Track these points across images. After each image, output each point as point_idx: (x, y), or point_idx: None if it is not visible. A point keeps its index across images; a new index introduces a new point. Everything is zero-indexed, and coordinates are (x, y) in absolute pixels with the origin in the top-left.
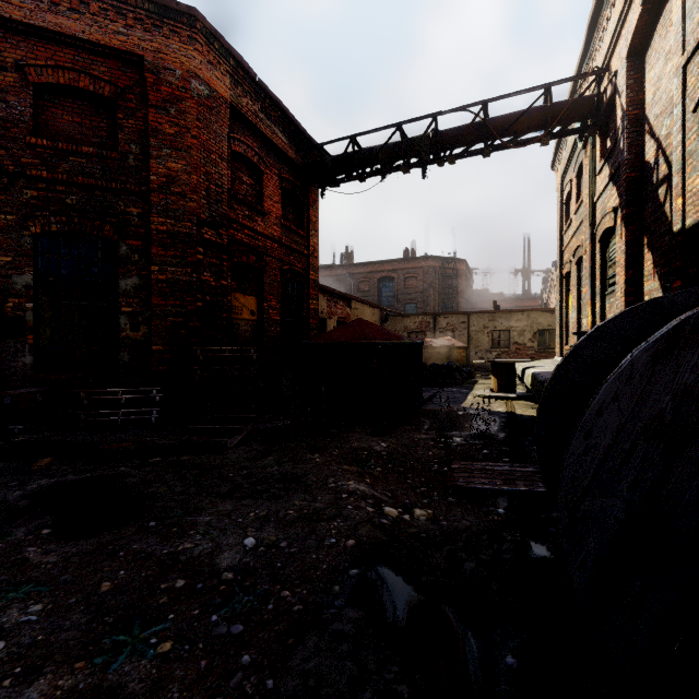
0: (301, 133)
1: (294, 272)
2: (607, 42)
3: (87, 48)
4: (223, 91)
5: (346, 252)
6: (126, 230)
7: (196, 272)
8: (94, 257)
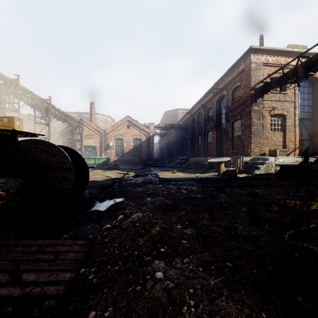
0: None
1: None
2: None
3: None
4: None
5: None
6: None
7: None
8: None
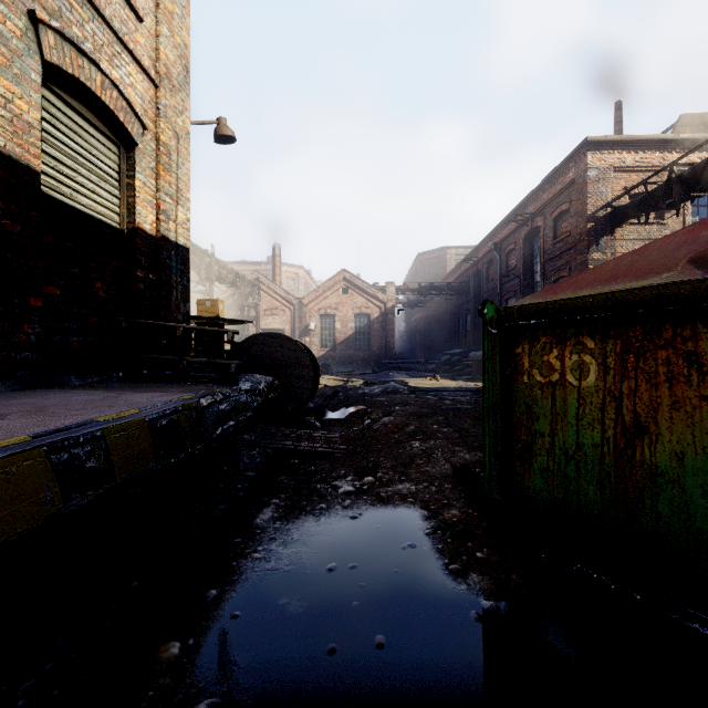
0: None
1: None
2: None
3: None
4: None
5: None
6: None
7: None
8: None
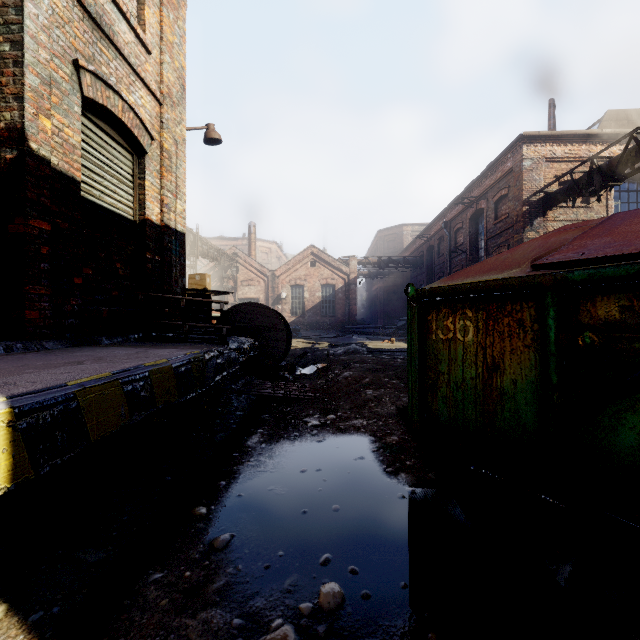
0: None
1: None
2: None
3: None
4: None
5: None
6: None
7: None
8: None
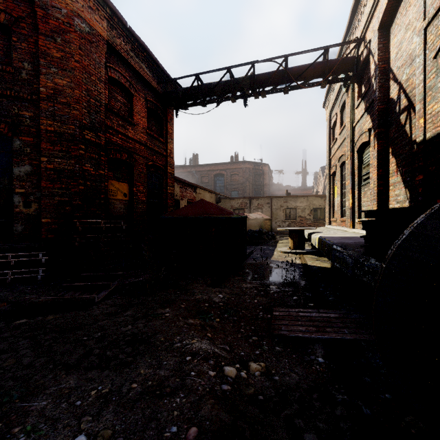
0: (161, 71)
1: (156, 167)
2: (364, 20)
3: None
4: (101, 31)
5: (193, 157)
6: (19, 129)
7: (78, 163)
8: None
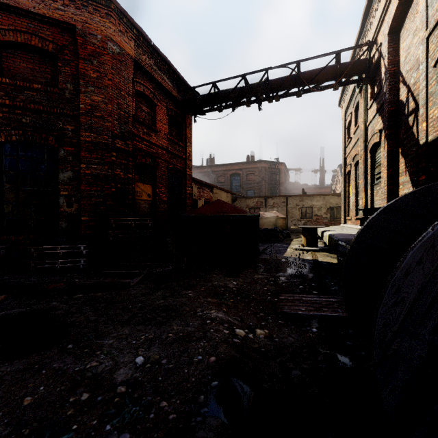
0: (181, 80)
1: (176, 169)
2: (375, 24)
3: (37, 18)
4: (129, 50)
5: (210, 158)
6: (63, 141)
7: (111, 168)
8: (42, 158)
